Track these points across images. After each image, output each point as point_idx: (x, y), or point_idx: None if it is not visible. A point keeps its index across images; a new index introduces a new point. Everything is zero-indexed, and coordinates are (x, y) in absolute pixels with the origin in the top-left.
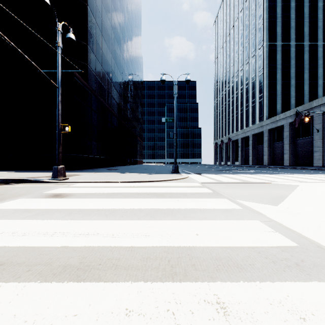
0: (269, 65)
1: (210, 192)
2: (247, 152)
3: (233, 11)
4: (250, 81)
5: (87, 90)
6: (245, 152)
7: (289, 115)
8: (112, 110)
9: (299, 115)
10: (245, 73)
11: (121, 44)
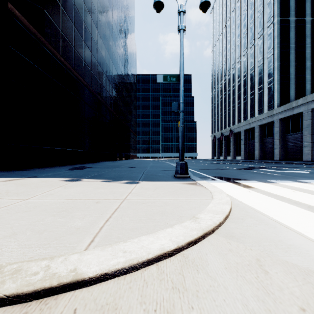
0: (281, 44)
1: None
2: (251, 145)
3: None
4: (256, 65)
5: (43, 48)
6: (248, 145)
7: (311, 99)
8: (93, 91)
9: None
10: (249, 57)
11: (107, 14)
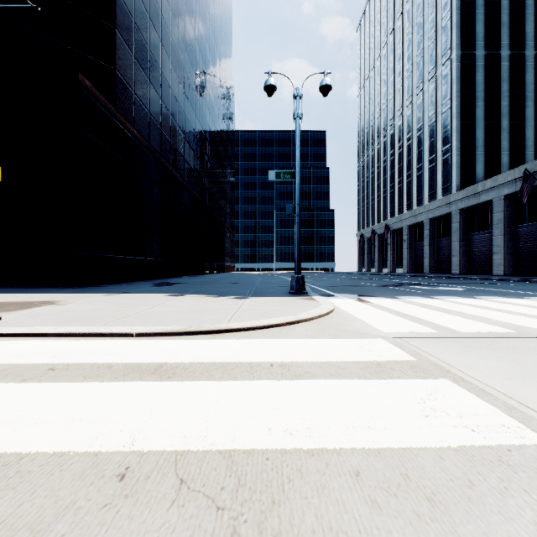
0: (463, 92)
1: (536, 446)
2: (419, 250)
3: (393, 3)
4: (426, 124)
5: (114, 121)
6: (414, 250)
7: (503, 180)
8: (173, 171)
9: (530, 179)
10: (415, 110)
11: (191, 50)
